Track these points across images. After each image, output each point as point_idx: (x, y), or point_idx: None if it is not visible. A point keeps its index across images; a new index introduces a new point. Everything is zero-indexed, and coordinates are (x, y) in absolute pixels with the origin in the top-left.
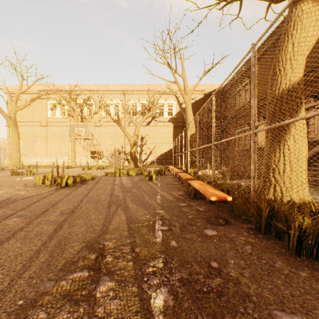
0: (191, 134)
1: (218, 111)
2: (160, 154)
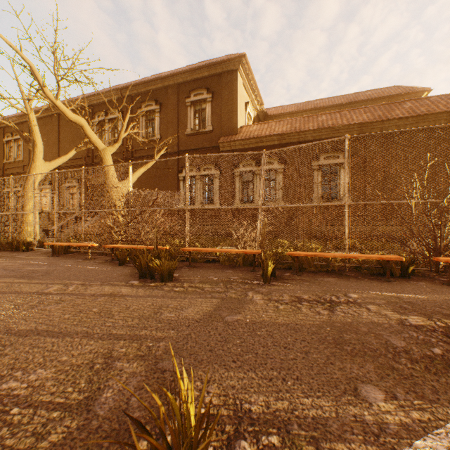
0: None
1: None
2: None
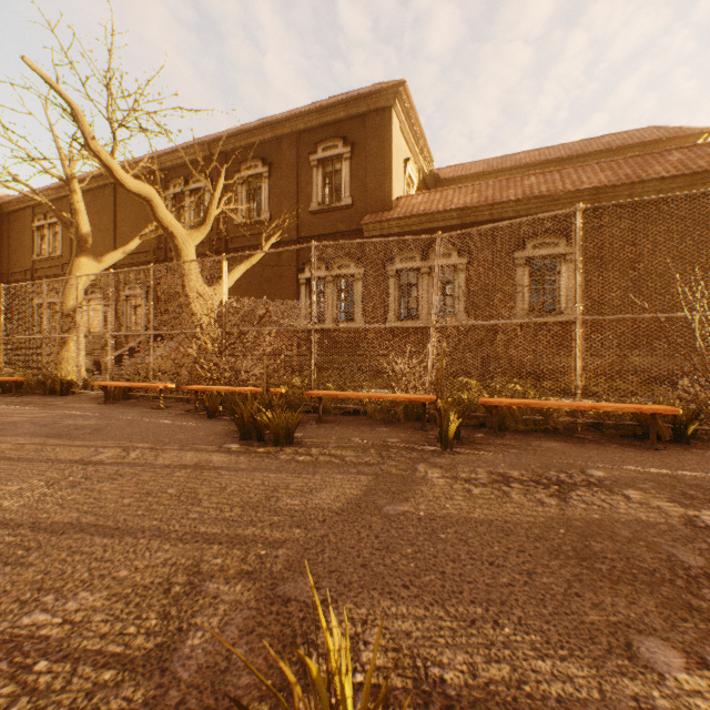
0: None
1: None
2: None
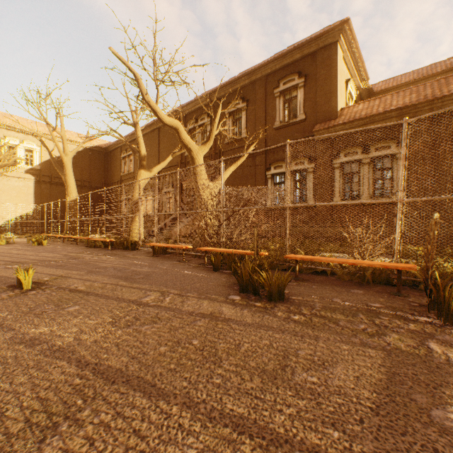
0: (73, 200)
1: (102, 171)
2: (11, 219)
